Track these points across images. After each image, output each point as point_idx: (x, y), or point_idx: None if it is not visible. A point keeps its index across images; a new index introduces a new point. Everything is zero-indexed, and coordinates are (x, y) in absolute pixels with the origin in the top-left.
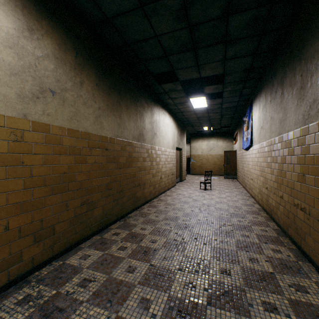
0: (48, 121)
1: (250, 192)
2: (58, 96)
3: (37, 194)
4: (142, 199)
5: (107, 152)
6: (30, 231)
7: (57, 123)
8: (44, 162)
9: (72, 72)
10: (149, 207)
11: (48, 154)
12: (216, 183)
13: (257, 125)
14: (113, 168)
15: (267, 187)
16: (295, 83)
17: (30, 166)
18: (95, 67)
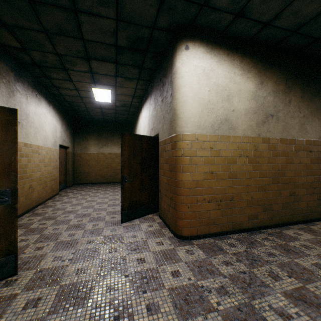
0: (269, 135)
1: None
2: (274, 117)
3: (264, 182)
4: None
5: (311, 153)
6: (261, 203)
7: (273, 136)
8: (267, 162)
9: (283, 96)
10: None
11: (269, 157)
12: None
13: None
14: (317, 168)
15: None
16: None
17: (260, 164)
18: (299, 83)
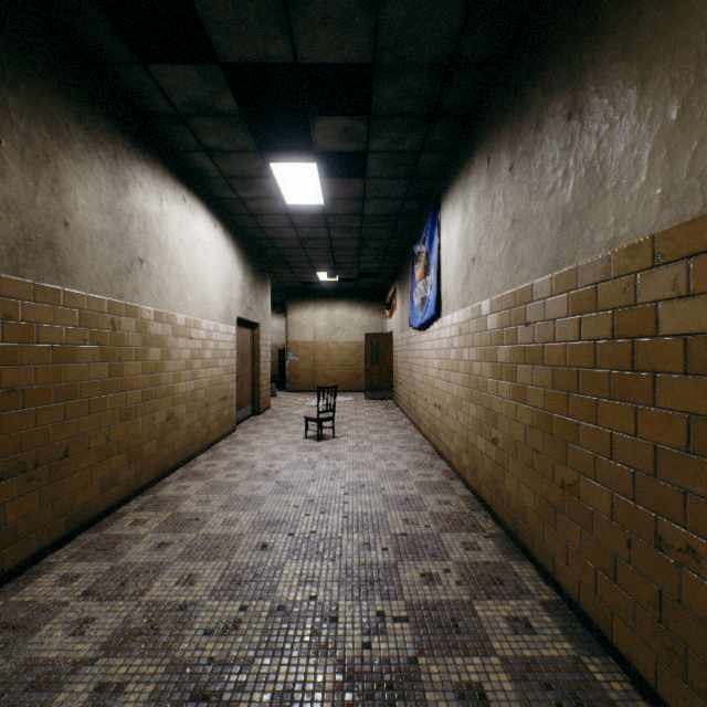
0: None
1: (433, 439)
2: None
3: None
4: (46, 524)
5: None
6: None
7: None
8: None
9: None
10: (81, 558)
11: None
12: (347, 415)
13: (457, 257)
14: None
15: (499, 439)
16: (671, 28)
17: None
18: None
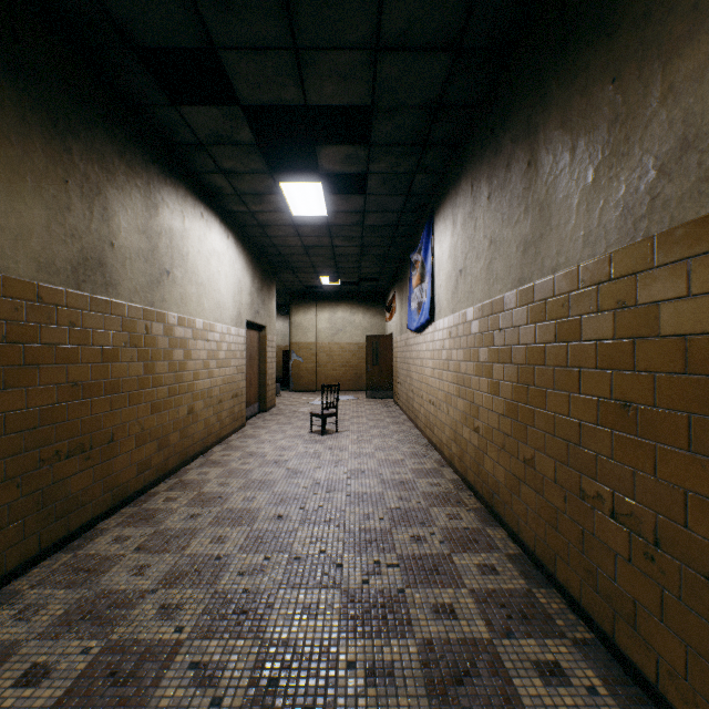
0: None
1: (428, 433)
2: None
3: None
4: (98, 497)
5: None
6: None
7: None
8: None
9: None
10: (128, 525)
11: None
12: (349, 413)
13: (448, 268)
14: None
15: (480, 427)
16: (589, 115)
17: None
18: None
